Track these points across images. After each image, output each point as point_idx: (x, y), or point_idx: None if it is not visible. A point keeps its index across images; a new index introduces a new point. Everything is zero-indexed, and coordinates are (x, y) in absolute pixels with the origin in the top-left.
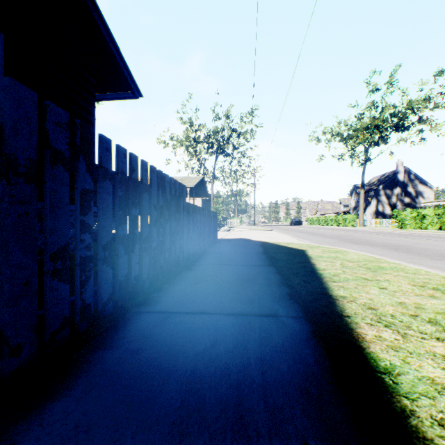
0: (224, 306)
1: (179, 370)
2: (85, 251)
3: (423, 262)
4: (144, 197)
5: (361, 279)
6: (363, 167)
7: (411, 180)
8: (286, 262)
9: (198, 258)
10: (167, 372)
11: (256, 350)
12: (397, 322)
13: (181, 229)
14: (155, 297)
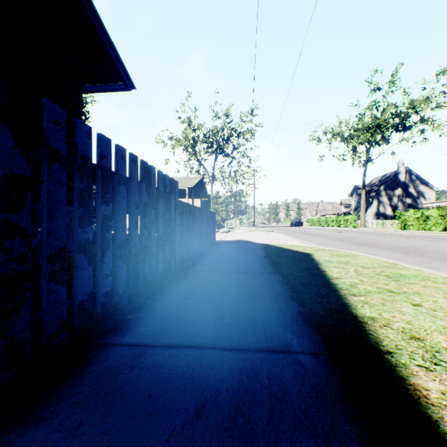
0: (219, 335)
1: None
2: (12, 265)
3: (442, 267)
4: (119, 191)
5: (385, 291)
6: (365, 168)
7: (413, 181)
8: (292, 268)
9: (193, 263)
10: None
11: (266, 425)
12: None
13: (172, 231)
14: (131, 319)
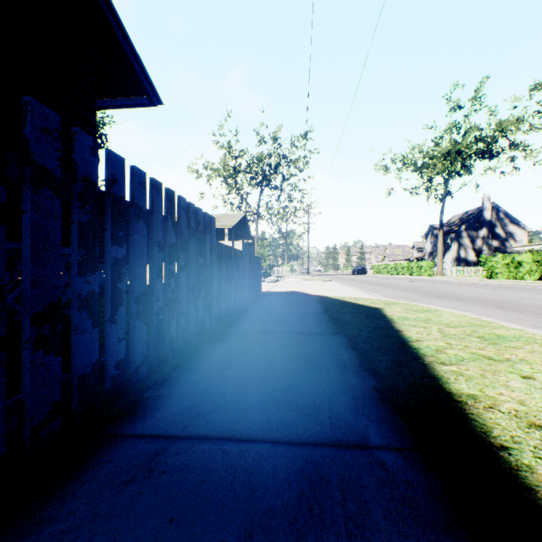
0: (269, 421)
1: None
2: None
3: None
4: (137, 228)
5: (482, 358)
6: (442, 203)
7: (501, 219)
8: (359, 328)
9: (234, 321)
10: None
11: None
12: None
13: (207, 281)
14: (151, 397)
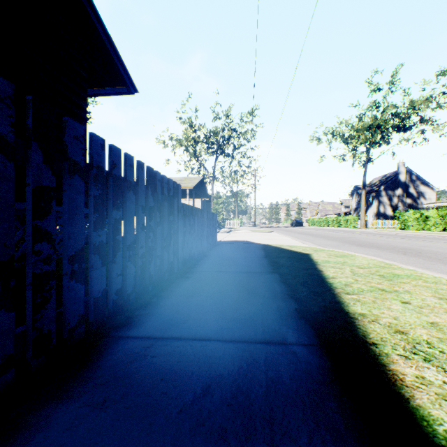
0: (221, 329)
1: (153, 442)
2: (41, 265)
3: (436, 267)
4: (128, 196)
5: (377, 290)
6: (365, 168)
7: (413, 181)
8: (290, 268)
9: (195, 263)
10: (137, 446)
11: (262, 402)
12: (437, 353)
13: (175, 233)
14: (140, 315)
